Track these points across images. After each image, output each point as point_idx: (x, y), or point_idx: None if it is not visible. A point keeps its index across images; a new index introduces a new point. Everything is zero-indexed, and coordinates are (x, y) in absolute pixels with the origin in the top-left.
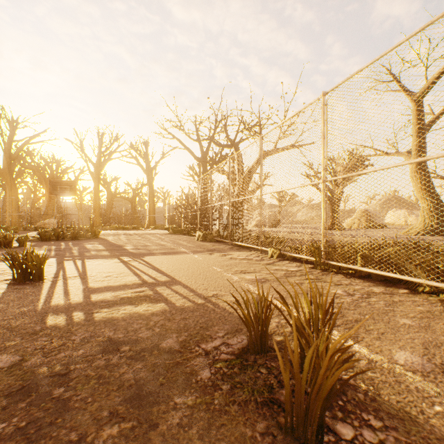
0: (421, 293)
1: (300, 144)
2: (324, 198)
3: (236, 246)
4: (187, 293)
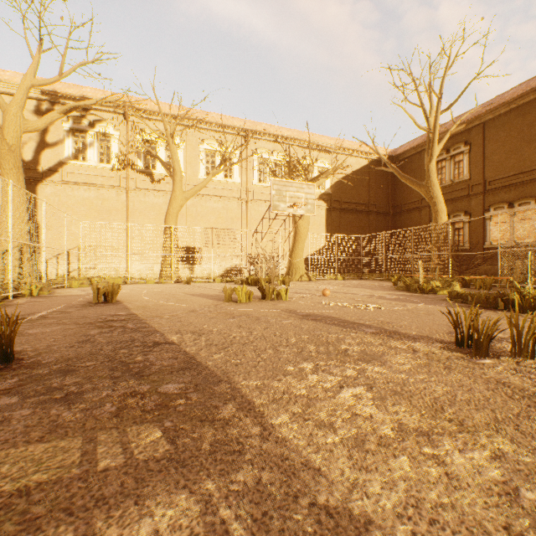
0: None
1: None
2: None
3: None
4: None
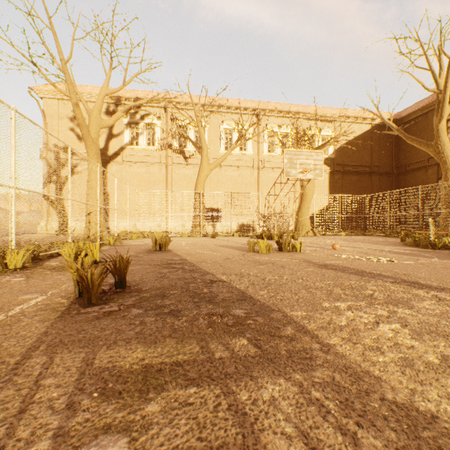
0: None
1: None
2: None
3: None
4: (14, 394)
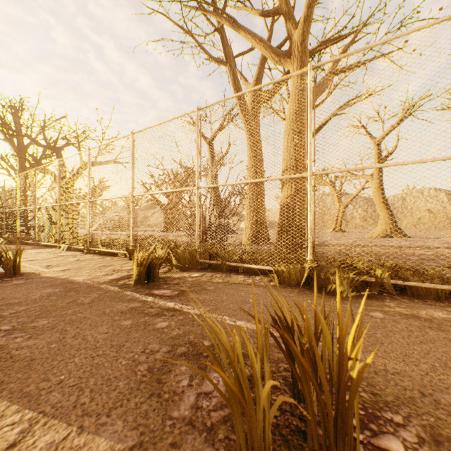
0: (118, 257)
1: (80, 174)
2: (89, 211)
3: (42, 246)
4: None
